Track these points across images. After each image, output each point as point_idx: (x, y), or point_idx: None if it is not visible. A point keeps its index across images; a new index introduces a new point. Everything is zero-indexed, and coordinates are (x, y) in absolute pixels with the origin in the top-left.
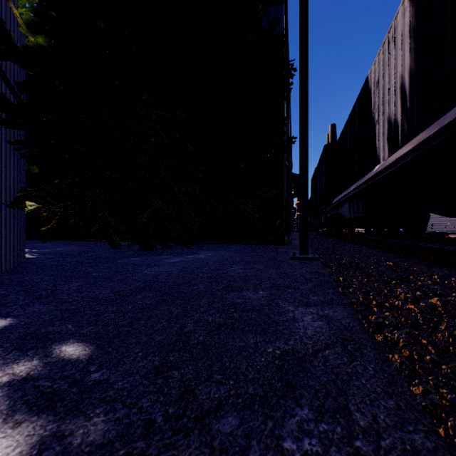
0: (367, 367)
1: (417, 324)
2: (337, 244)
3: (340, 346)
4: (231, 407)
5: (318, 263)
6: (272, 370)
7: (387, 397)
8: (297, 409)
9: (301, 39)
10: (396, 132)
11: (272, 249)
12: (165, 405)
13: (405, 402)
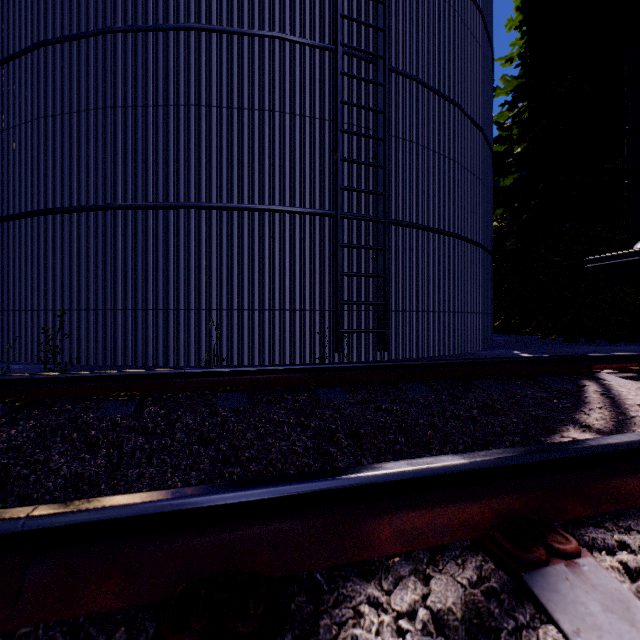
0: None
1: None
2: None
3: None
4: None
5: None
6: None
7: None
8: None
9: None
10: None
11: None
12: None
13: None
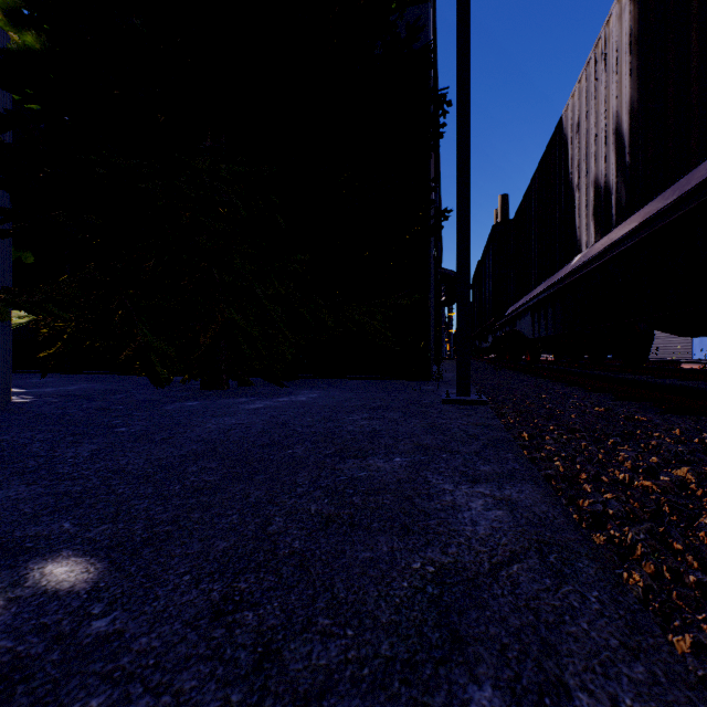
0: (587, 596)
1: (662, 515)
2: (513, 378)
3: (537, 556)
4: (349, 688)
5: (486, 409)
6: (422, 607)
7: (630, 657)
8: (472, 688)
9: (458, 54)
10: (608, 202)
11: (413, 386)
12: (225, 686)
13: (665, 668)
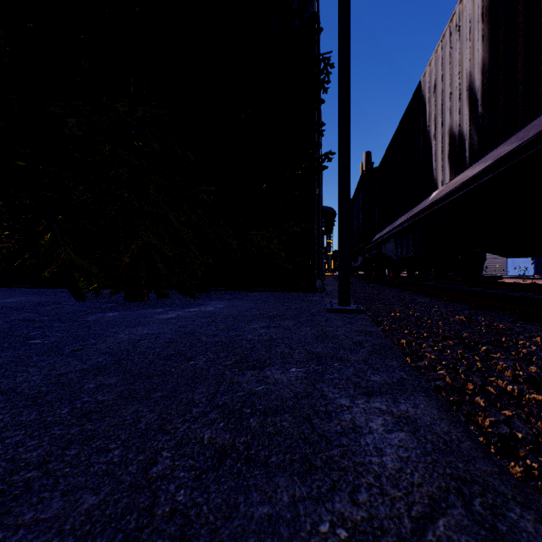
0: None
1: None
2: (381, 290)
3: (460, 503)
4: None
5: (364, 317)
6: None
7: None
8: None
9: (340, 23)
10: (461, 147)
11: (302, 297)
12: None
13: None
